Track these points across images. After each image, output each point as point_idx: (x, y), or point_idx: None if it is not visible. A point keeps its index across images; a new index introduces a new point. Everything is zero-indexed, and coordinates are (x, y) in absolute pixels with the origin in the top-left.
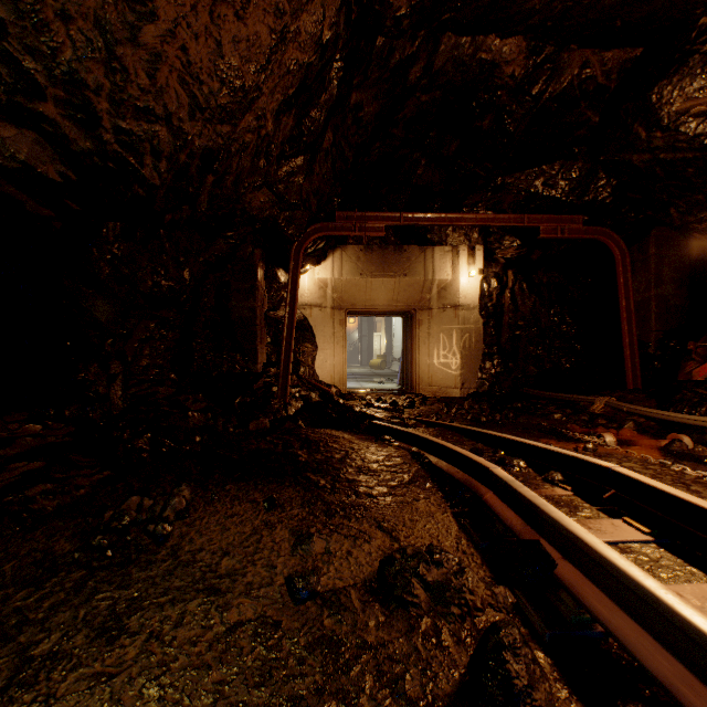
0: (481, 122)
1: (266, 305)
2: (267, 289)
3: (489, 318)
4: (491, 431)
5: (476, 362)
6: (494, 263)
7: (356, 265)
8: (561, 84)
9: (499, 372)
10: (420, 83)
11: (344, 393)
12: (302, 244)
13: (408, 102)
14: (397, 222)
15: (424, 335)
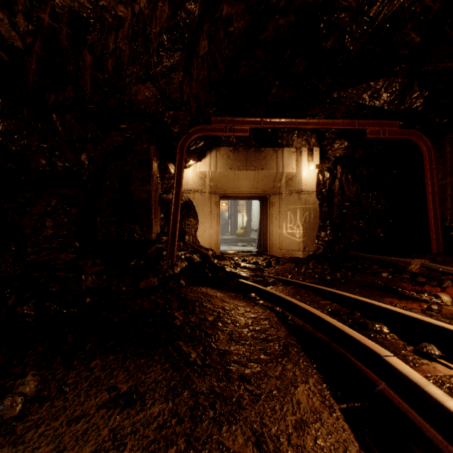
0: (326, 42)
1: (160, 190)
2: (161, 178)
3: (324, 200)
4: (343, 292)
5: (314, 232)
6: (327, 160)
7: (227, 162)
8: (394, 6)
9: (331, 240)
10: (279, 3)
11: (218, 255)
12: (185, 142)
13: (268, 24)
14: (258, 125)
15: (276, 212)
